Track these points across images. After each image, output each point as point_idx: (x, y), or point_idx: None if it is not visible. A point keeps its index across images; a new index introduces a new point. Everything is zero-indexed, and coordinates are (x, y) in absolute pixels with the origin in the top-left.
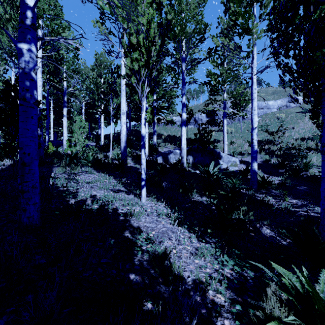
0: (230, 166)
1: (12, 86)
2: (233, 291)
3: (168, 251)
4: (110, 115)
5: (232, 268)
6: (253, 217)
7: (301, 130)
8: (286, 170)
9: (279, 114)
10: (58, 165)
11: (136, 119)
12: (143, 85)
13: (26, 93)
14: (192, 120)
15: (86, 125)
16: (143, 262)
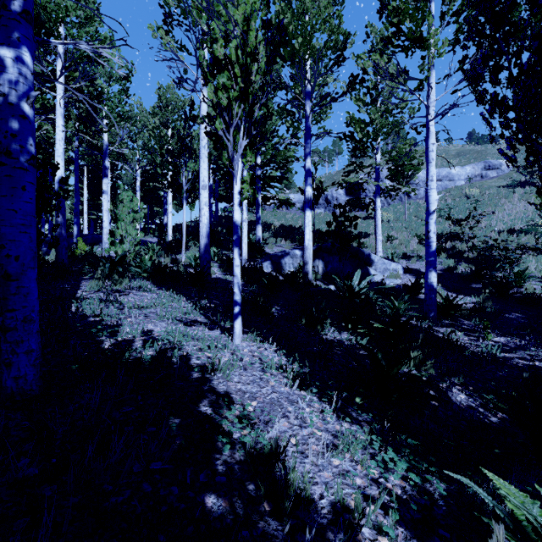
0: (388, 277)
1: None
2: (410, 528)
3: (282, 443)
4: (182, 190)
5: (405, 475)
6: (433, 369)
7: (508, 217)
8: (484, 285)
9: (468, 189)
10: (91, 276)
11: (228, 198)
12: (236, 133)
13: (11, 142)
14: (321, 200)
15: (141, 207)
16: (234, 467)
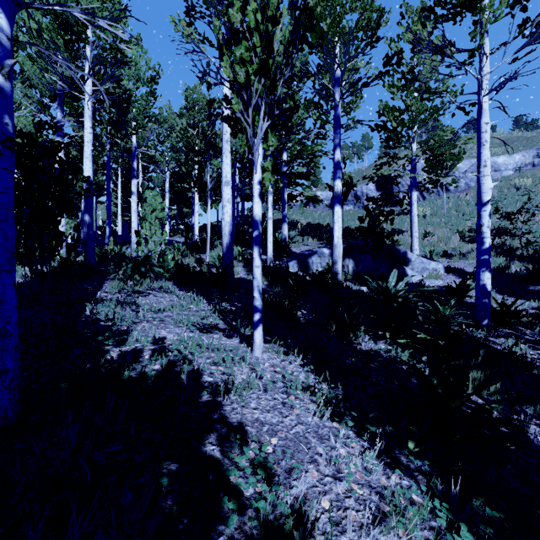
0: (427, 278)
1: (27, 136)
2: None
3: (310, 511)
4: (206, 188)
5: None
6: (499, 395)
7: None
8: None
9: (518, 179)
10: (116, 276)
11: None
12: (256, 114)
13: None
14: (350, 196)
15: (165, 206)
16: None
